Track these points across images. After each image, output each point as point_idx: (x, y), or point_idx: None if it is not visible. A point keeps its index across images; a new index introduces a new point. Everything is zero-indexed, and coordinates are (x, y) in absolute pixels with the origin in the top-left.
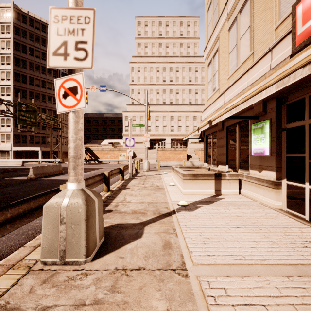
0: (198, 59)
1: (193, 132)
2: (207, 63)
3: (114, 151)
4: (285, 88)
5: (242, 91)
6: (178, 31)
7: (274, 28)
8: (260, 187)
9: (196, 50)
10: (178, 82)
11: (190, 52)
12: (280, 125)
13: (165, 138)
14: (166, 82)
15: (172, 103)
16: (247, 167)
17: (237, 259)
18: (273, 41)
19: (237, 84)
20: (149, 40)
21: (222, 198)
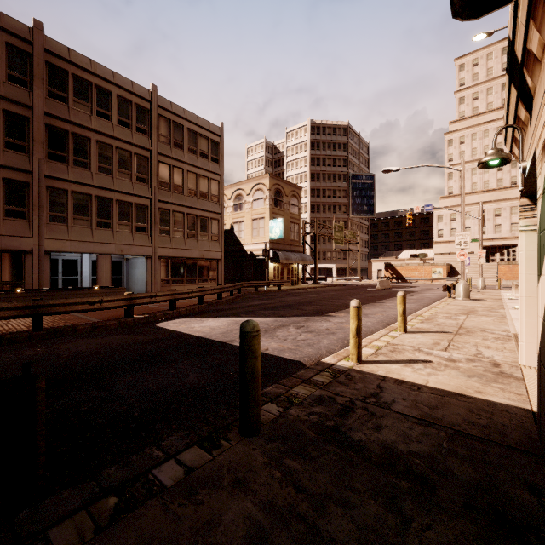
0: None
1: None
2: None
3: (424, 267)
4: None
5: None
6: None
7: None
8: None
9: None
10: None
11: None
12: None
13: (515, 244)
14: None
15: None
16: None
17: None
18: None
19: None
20: (481, 86)
21: None
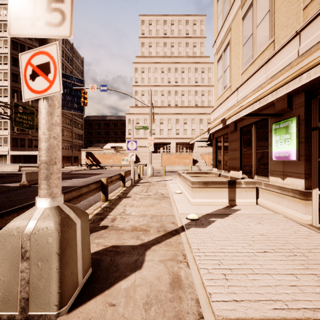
0: (204, 59)
1: (202, 134)
2: (217, 59)
3: (116, 156)
4: (319, 78)
5: (260, 86)
6: (183, 30)
7: (302, 7)
8: (283, 197)
9: (202, 50)
10: (183, 84)
11: (196, 52)
12: (310, 123)
13: (170, 142)
14: (171, 83)
15: (177, 105)
16: (266, 173)
17: (277, 308)
18: (300, 23)
19: (253, 79)
20: (153, 39)
21: (237, 210)
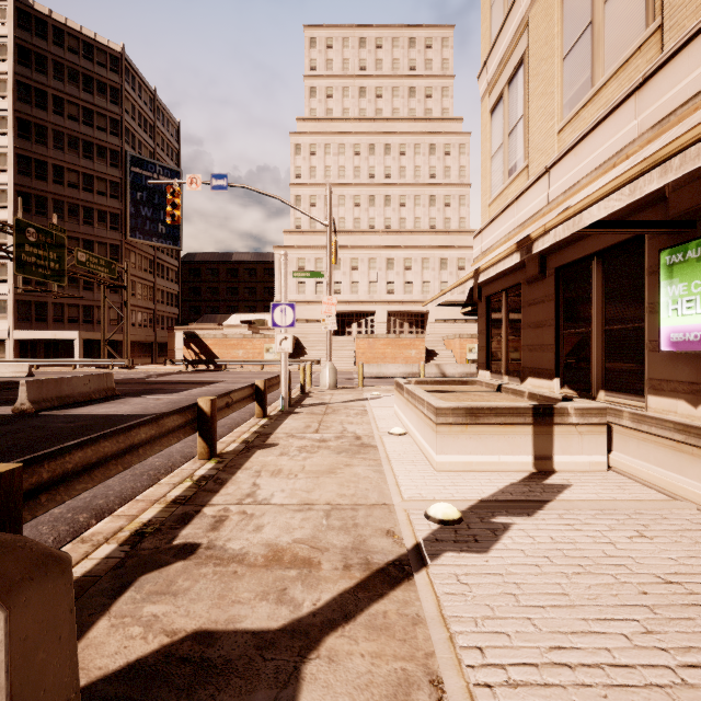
0: (451, 124)
1: (456, 286)
2: (490, 105)
3: (253, 341)
4: None
5: (617, 153)
6: (403, 60)
7: None
8: (695, 454)
9: (445, 104)
10: (403, 180)
11: (433, 108)
12: None
13: (374, 311)
14: (377, 179)
15: (390, 228)
16: (635, 386)
17: None
18: None
19: (597, 137)
20: (336, 80)
21: (562, 486)
